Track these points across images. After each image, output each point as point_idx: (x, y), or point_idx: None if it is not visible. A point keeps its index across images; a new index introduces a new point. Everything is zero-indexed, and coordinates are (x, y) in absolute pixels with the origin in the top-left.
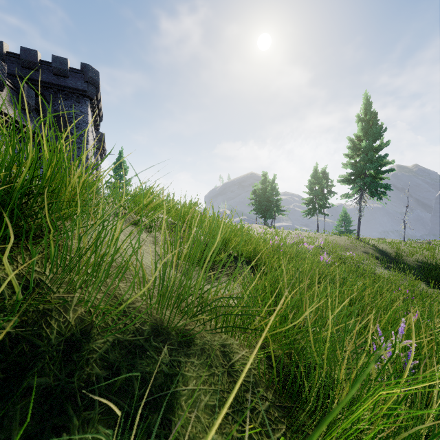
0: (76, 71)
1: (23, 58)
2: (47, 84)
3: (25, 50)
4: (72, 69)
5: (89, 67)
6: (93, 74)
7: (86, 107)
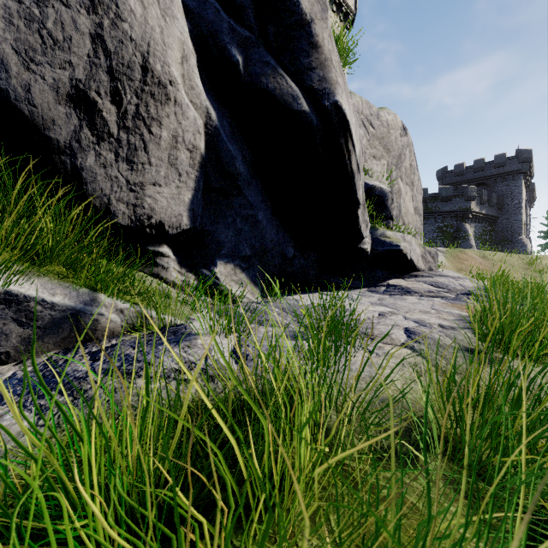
0: (512, 158)
1: (475, 167)
2: (490, 177)
3: (476, 162)
4: (508, 158)
5: (523, 150)
6: (526, 154)
7: (519, 181)
